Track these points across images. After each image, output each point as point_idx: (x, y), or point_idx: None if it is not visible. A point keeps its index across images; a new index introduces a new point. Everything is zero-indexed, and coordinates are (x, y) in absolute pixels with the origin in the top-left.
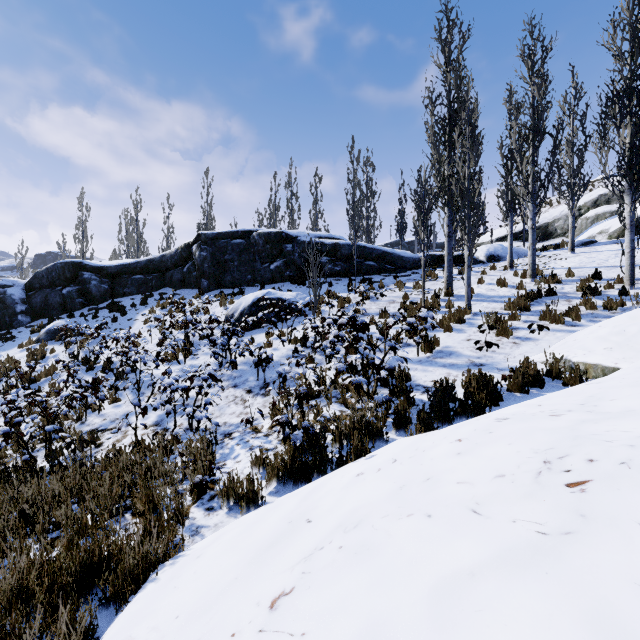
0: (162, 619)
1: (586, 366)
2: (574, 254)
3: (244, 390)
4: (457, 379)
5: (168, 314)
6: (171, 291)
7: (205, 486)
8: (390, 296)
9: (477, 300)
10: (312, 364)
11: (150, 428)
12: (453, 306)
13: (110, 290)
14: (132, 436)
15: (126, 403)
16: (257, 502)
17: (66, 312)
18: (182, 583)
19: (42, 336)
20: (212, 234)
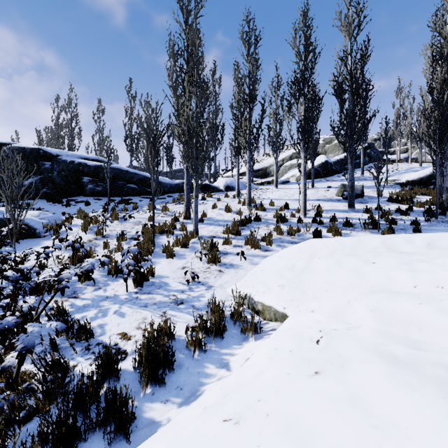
0: None
1: (263, 307)
2: (277, 189)
3: None
4: (148, 328)
5: None
6: None
7: None
8: (139, 217)
9: (207, 223)
10: None
11: None
12: (186, 229)
13: None
14: None
15: None
16: None
17: None
18: None
19: None
20: None
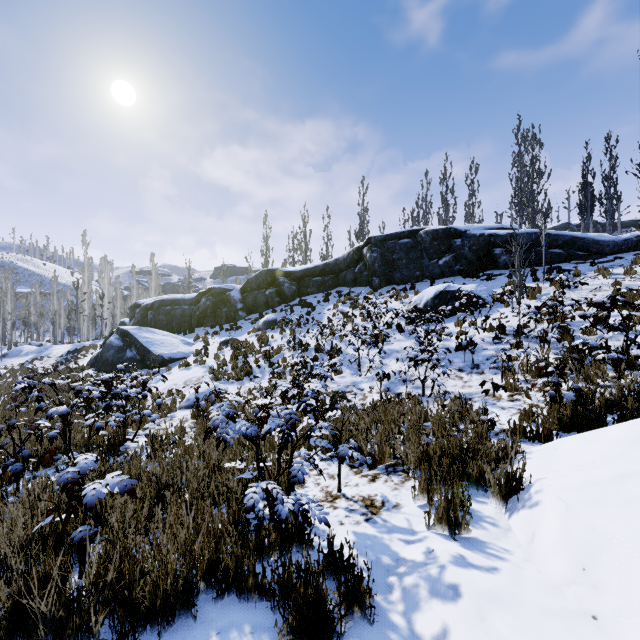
0: (577, 464)
1: None
2: None
3: (454, 369)
4: None
5: (349, 308)
6: (345, 289)
7: (493, 424)
8: (592, 284)
9: None
10: (521, 349)
11: (383, 393)
12: None
13: (297, 290)
14: (372, 397)
15: (348, 375)
16: (551, 437)
17: (268, 309)
18: (564, 456)
19: (261, 326)
20: (381, 237)
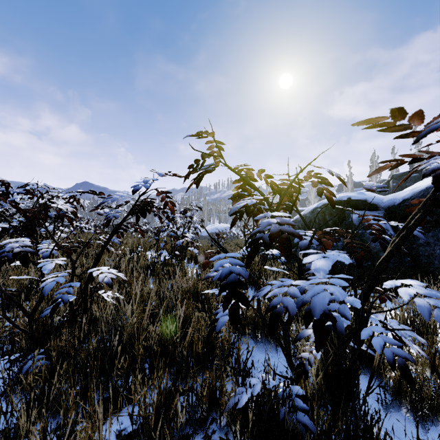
0: None
1: None
2: None
3: None
4: None
5: None
6: None
7: None
8: None
9: None
10: None
11: None
12: None
13: None
14: None
15: None
16: None
17: None
18: None
19: None
20: (399, 174)
